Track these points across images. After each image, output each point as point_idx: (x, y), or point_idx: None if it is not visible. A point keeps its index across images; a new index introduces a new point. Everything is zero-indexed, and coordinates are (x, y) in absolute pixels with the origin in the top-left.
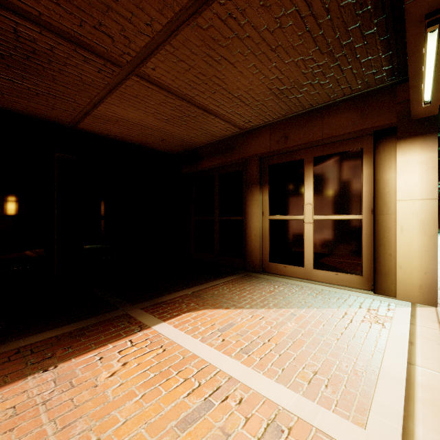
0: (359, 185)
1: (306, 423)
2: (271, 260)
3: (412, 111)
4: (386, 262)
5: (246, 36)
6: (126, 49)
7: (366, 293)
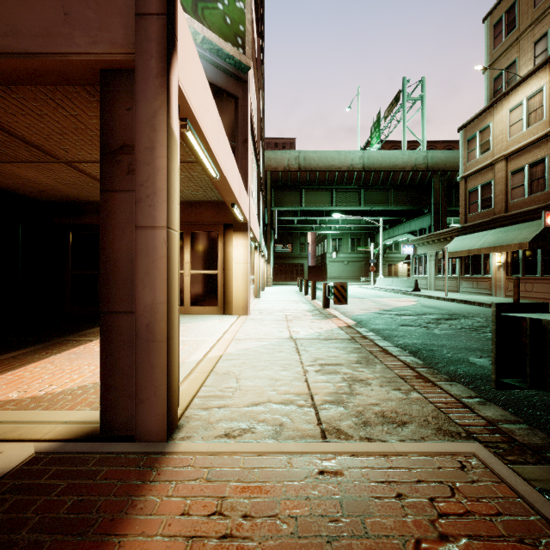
0: (217, 253)
1: (194, 340)
2: None
3: (238, 220)
4: (229, 296)
5: None
6: (73, 157)
7: (220, 315)
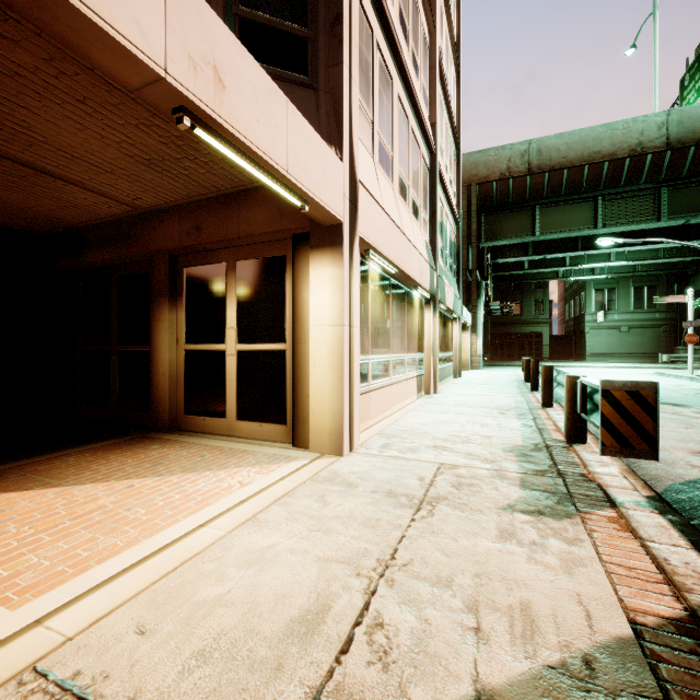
0: (284, 305)
1: None
2: (187, 412)
3: (309, 215)
4: (304, 405)
5: (16, 73)
6: None
7: (282, 448)
